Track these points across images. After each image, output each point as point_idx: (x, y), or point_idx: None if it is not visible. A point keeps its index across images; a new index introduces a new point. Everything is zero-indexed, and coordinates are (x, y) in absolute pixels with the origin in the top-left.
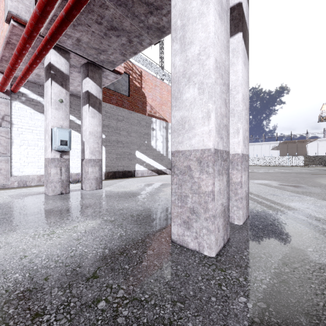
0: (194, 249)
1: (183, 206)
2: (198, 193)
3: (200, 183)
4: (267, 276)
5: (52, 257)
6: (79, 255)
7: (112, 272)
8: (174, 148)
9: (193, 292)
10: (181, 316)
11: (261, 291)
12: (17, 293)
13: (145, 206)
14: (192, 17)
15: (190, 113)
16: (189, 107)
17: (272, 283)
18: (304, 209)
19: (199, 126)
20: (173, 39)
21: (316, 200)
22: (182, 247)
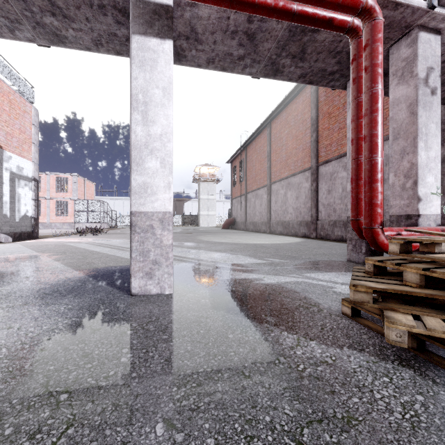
0: (156, 294)
1: (145, 260)
2: (161, 246)
3: (163, 238)
4: (207, 290)
5: (5, 346)
6: (45, 331)
7: (109, 323)
8: (135, 209)
9: (179, 307)
10: (182, 315)
11: (208, 295)
12: (29, 365)
13: (48, 282)
14: (155, 101)
15: (152, 181)
16: (151, 175)
17: (211, 292)
18: (203, 258)
19: (162, 193)
20: (134, 108)
21: (206, 252)
22: (145, 295)
